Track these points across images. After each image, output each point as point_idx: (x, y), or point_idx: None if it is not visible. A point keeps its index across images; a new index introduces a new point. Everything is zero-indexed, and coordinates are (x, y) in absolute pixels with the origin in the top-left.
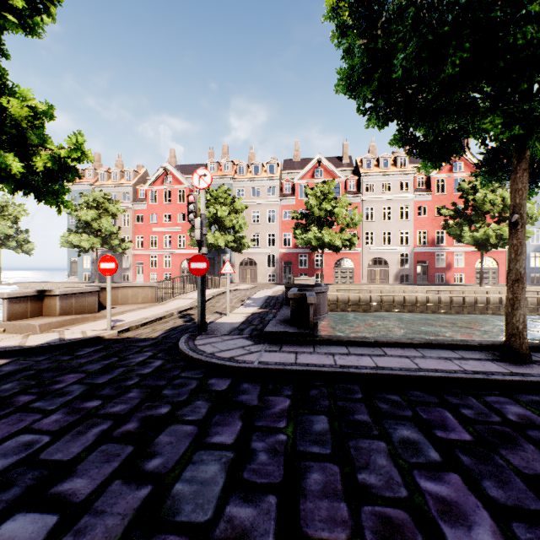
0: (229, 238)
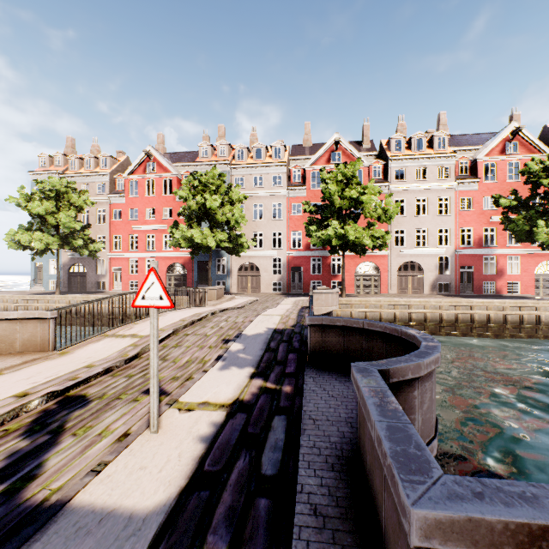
0: (222, 236)
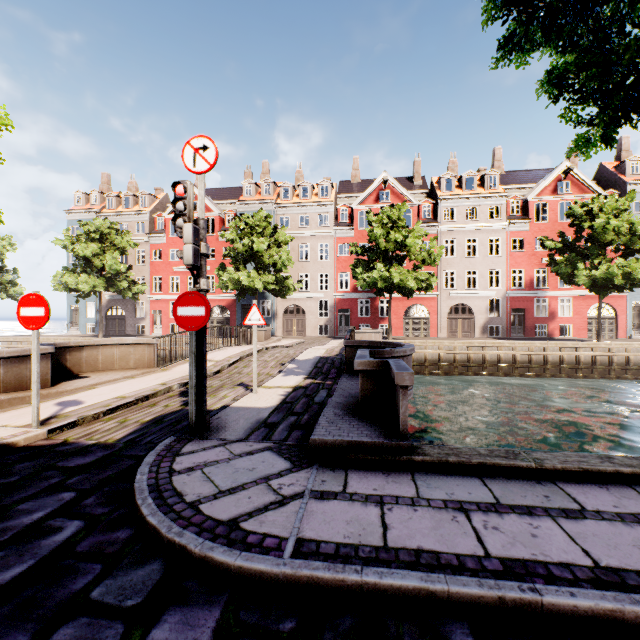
0: (269, 278)
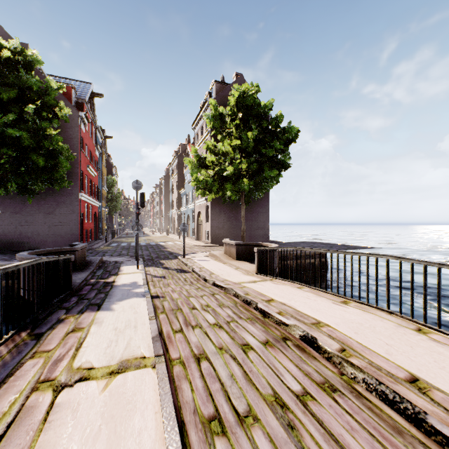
0: None
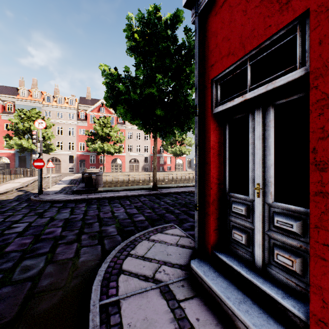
0: None
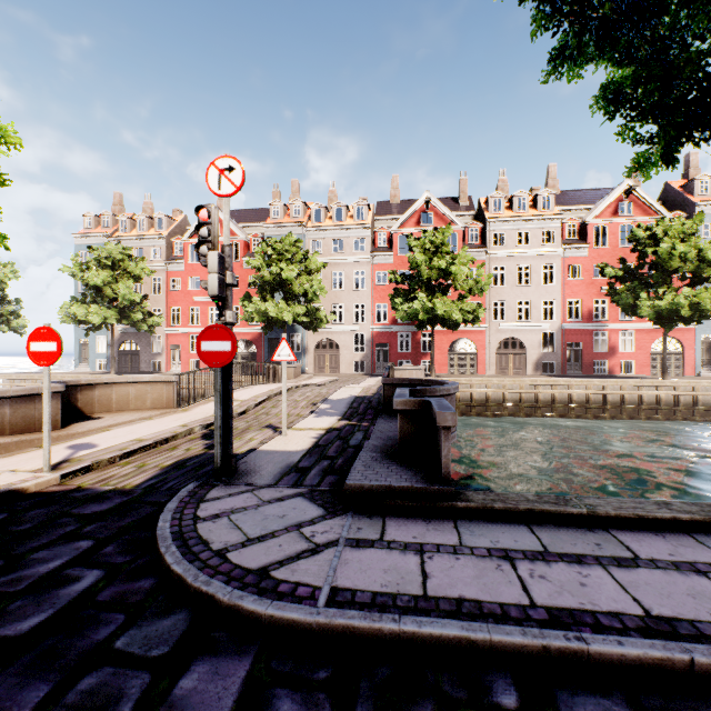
0: (299, 309)
